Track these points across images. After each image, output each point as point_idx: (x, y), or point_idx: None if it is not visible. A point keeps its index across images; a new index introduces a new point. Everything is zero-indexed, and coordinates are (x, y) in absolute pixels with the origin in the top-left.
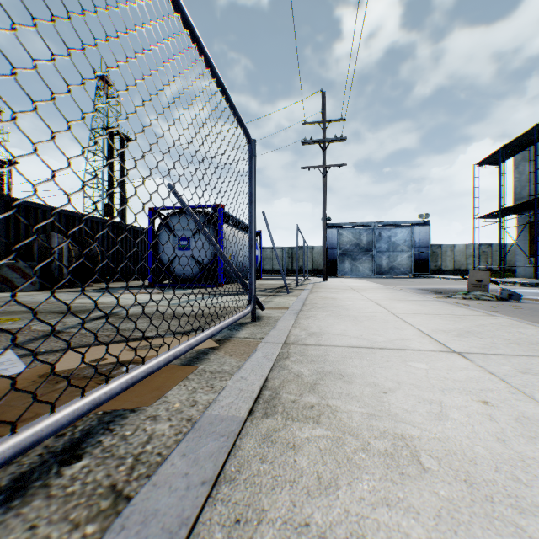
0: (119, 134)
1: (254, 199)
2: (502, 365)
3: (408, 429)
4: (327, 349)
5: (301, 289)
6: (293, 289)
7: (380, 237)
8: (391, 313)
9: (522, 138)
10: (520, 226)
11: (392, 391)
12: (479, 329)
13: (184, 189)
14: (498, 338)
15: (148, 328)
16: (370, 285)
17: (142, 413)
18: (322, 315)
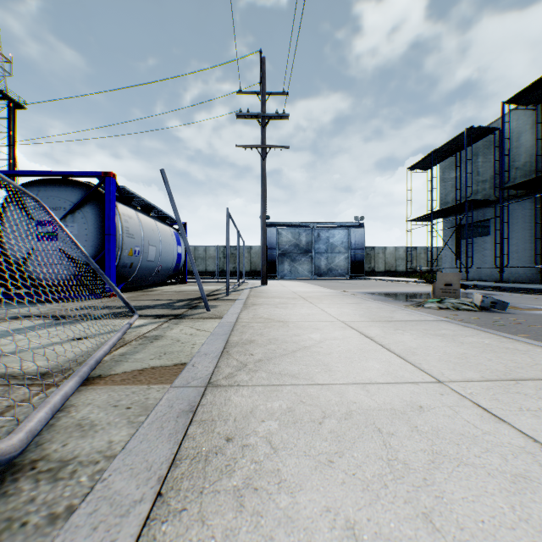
0: (6, 98)
1: None
2: None
3: None
4: None
5: (231, 299)
6: (220, 299)
7: (319, 238)
8: (440, 384)
9: (452, 143)
10: (446, 229)
11: None
12: None
13: None
14: None
15: None
16: (320, 290)
17: None
18: (268, 421)
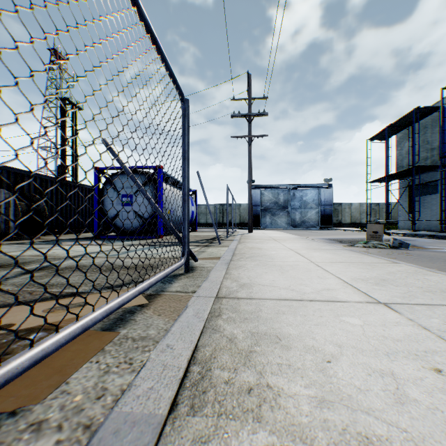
0: (71, 104)
1: (188, 156)
2: (430, 317)
3: (371, 425)
4: (259, 303)
5: (230, 240)
6: (224, 240)
7: (294, 197)
8: (311, 262)
9: (403, 120)
10: (401, 189)
11: (336, 358)
12: (391, 277)
13: (100, 131)
14: (412, 286)
15: (79, 282)
16: (288, 236)
17: (25, 418)
18: (250, 265)
